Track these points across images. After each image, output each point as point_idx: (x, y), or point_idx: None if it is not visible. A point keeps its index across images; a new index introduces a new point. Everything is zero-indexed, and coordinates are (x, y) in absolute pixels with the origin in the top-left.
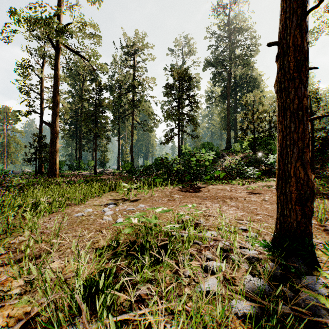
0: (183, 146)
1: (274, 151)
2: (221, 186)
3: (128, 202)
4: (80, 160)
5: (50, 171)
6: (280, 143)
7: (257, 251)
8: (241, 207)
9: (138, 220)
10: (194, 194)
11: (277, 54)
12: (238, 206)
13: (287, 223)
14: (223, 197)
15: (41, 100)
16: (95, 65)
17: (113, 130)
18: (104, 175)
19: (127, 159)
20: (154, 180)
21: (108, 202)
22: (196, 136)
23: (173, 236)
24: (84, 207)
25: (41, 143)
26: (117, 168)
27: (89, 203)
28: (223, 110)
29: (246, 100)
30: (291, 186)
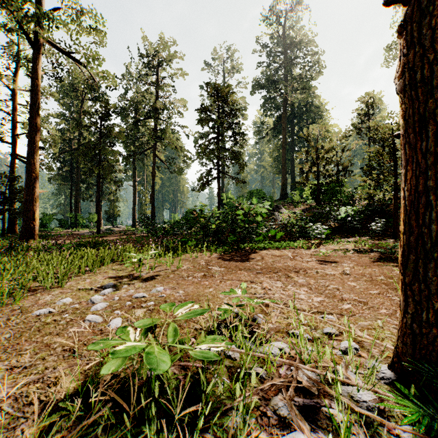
0: (225, 195)
1: (345, 202)
2: (279, 250)
3: (139, 281)
4: (77, 213)
5: (25, 230)
6: (410, 185)
7: (373, 391)
8: (316, 287)
9: (141, 334)
10: (241, 264)
11: (404, 19)
12: (310, 285)
13: (430, 337)
14: (285, 269)
15: (14, 123)
16: (97, 75)
17: (126, 171)
18: (112, 235)
19: (146, 211)
20: (184, 242)
21: (105, 283)
22: (242, 181)
23: (211, 363)
24: (59, 295)
25: (12, 188)
26: (133, 225)
27: (71, 285)
28: (277, 147)
29: (308, 134)
30: (437, 267)
